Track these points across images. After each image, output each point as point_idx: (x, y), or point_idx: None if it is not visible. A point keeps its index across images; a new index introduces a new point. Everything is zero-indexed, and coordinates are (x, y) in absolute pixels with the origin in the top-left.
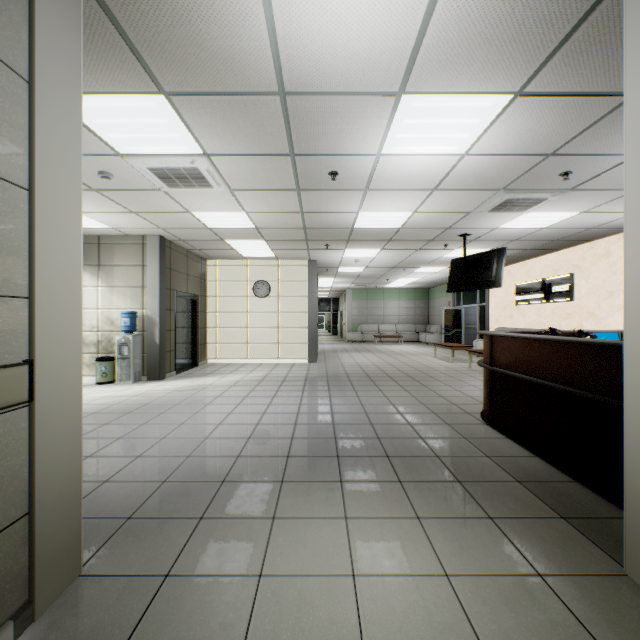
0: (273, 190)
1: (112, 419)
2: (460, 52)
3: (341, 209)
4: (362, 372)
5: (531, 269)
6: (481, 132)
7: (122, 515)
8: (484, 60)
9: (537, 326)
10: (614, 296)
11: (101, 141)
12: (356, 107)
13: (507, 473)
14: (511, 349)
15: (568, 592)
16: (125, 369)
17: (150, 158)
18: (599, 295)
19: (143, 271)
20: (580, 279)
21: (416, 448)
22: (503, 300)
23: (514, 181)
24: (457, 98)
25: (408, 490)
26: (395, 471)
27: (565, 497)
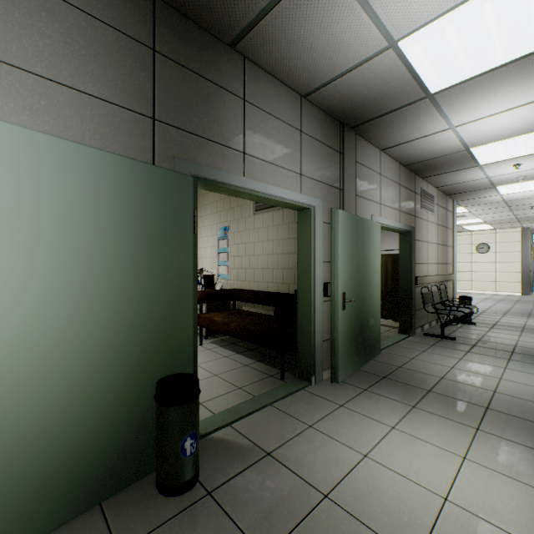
0: (497, 213)
1: None
2: None
3: None
4: None
5: None
6: None
7: None
8: None
9: None
10: None
11: None
12: None
13: None
14: None
15: None
16: None
17: None
18: None
19: None
20: None
21: None
22: None
23: None
24: None
25: None
26: None
27: None
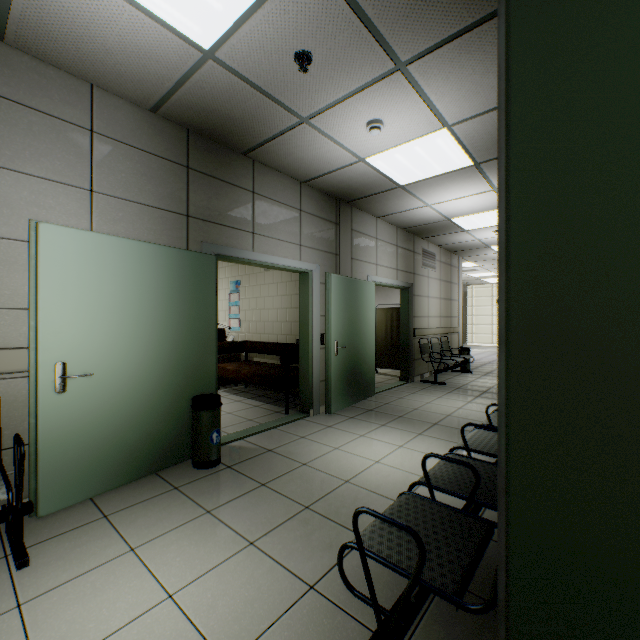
0: None
1: None
2: None
3: None
4: None
5: None
6: None
7: None
8: None
9: None
10: None
11: None
12: None
13: None
14: None
15: None
16: None
17: None
18: None
19: None
20: None
21: None
22: None
23: None
24: None
25: None
26: None
27: None
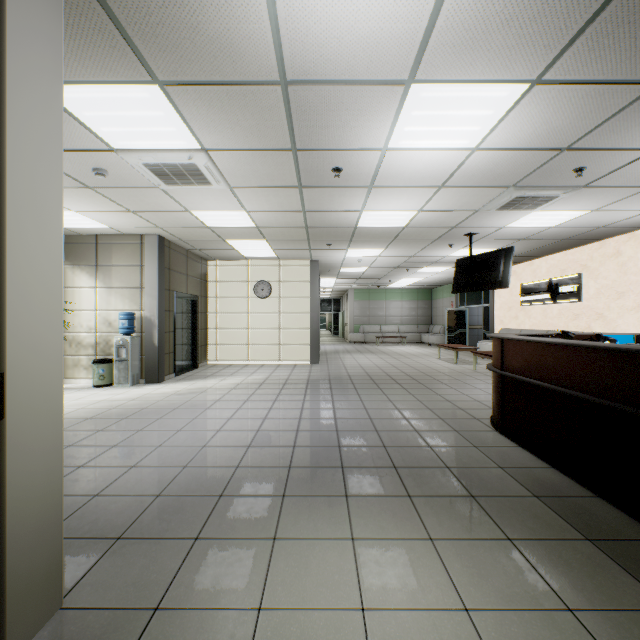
0: (274, 187)
1: (107, 425)
2: (476, 35)
3: (344, 207)
4: (365, 374)
5: (537, 269)
6: (493, 125)
7: (111, 535)
8: (501, 44)
9: (543, 327)
10: (624, 297)
11: (94, 135)
12: (362, 97)
13: (523, 487)
14: (524, 353)
15: (604, 631)
16: (123, 372)
17: (146, 154)
18: (608, 296)
19: (141, 271)
20: (588, 279)
21: (424, 458)
22: (508, 301)
23: (525, 177)
24: (470, 87)
25: (418, 506)
26: (403, 484)
27: (588, 515)
